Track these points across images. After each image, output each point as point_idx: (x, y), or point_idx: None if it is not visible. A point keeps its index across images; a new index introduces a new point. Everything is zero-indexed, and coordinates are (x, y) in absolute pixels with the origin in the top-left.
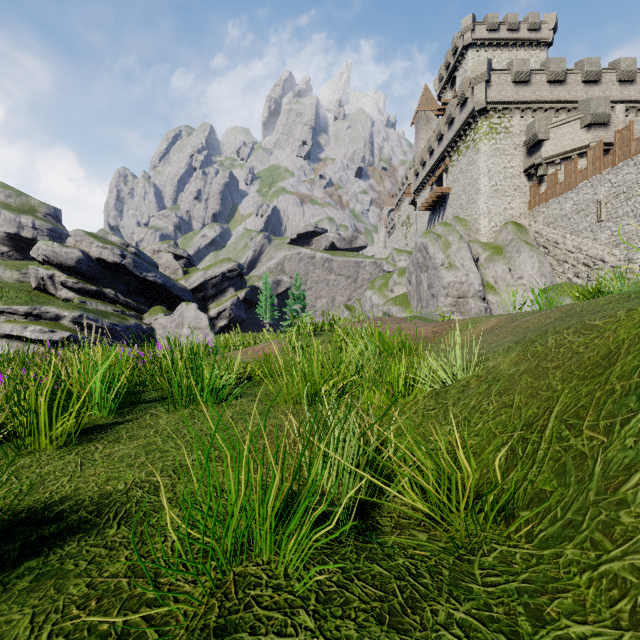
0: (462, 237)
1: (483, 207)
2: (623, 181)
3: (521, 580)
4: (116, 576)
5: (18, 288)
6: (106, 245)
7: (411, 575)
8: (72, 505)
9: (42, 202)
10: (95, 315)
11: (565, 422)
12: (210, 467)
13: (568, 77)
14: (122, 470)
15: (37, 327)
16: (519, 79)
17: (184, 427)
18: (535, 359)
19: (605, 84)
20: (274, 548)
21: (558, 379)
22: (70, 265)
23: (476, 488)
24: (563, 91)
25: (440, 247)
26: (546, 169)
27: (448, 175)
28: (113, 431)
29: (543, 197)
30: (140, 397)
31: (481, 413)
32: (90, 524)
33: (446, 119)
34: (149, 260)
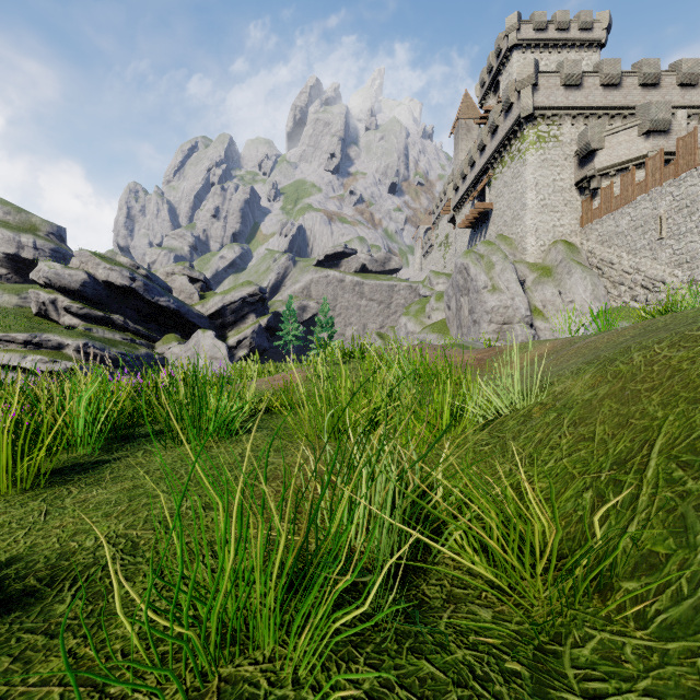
0: (507, 257)
1: (530, 224)
2: (686, 194)
3: (641, 690)
4: (47, 683)
5: (17, 314)
6: (114, 266)
7: (476, 678)
8: (20, 569)
9: (44, 220)
10: (102, 344)
11: (675, 459)
12: (207, 517)
13: (624, 80)
14: (96, 521)
15: (37, 357)
16: (570, 82)
17: (182, 466)
18: (619, 380)
19: (665, 88)
20: (282, 634)
21: (656, 403)
22: (74, 288)
23: (552, 546)
24: (618, 96)
25: (482, 268)
26: (600, 182)
27: (491, 189)
28: (95, 471)
29: (596, 213)
30: (133, 431)
31: (551, 448)
32: (35, 597)
33: (489, 127)
34: (162, 283)
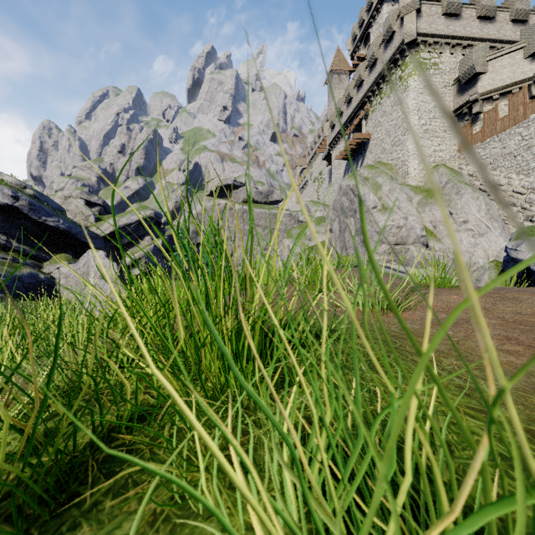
0: (393, 178)
1: (412, 148)
2: None
3: None
4: None
5: None
6: None
7: None
8: None
9: None
10: None
11: None
12: None
13: (497, 15)
14: None
15: None
16: (450, 11)
17: None
18: None
19: None
20: None
21: None
22: None
23: None
24: (493, 29)
25: (370, 189)
26: (482, 106)
27: (368, 121)
28: None
29: (478, 137)
30: None
31: None
32: None
33: (368, 61)
34: (53, 204)
